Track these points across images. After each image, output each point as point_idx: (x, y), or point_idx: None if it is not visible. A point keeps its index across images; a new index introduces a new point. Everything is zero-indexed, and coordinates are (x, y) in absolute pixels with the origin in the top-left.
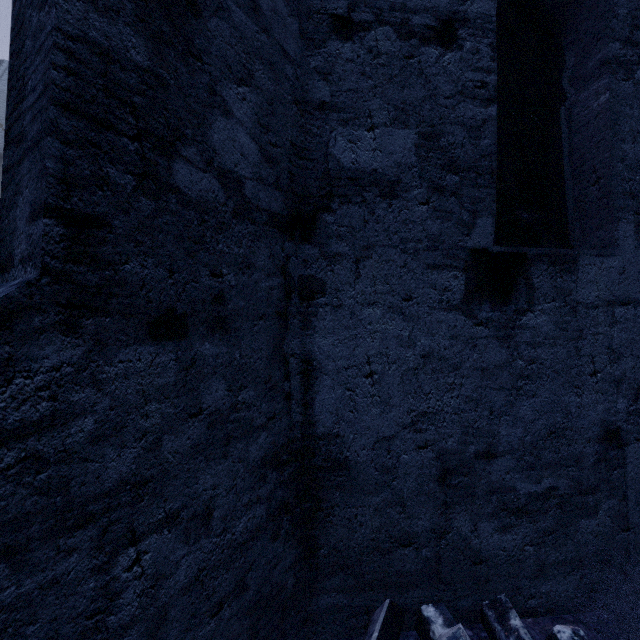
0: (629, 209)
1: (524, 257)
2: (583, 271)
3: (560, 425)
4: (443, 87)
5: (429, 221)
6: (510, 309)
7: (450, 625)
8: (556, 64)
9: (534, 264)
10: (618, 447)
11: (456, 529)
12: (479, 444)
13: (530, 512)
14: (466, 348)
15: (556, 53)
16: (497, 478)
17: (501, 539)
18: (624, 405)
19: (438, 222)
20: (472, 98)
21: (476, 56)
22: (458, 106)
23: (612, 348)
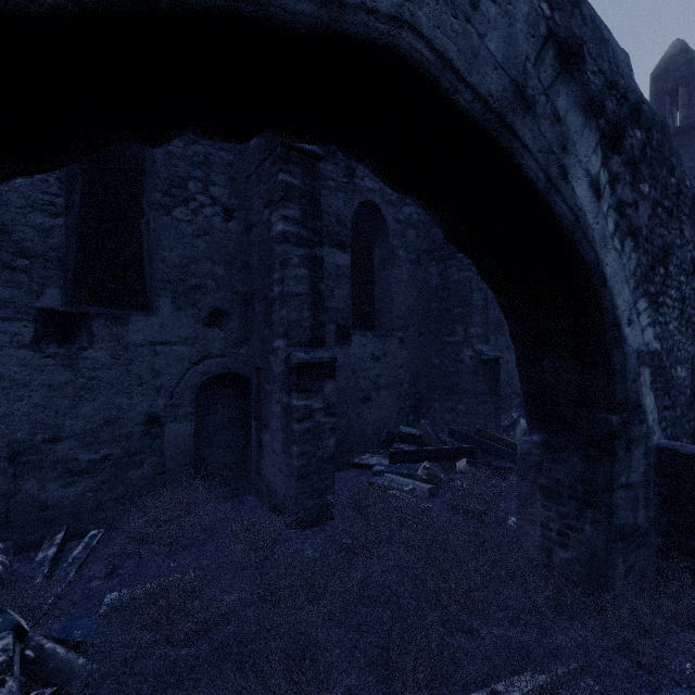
0: (168, 290)
1: (86, 315)
2: (134, 324)
3: (115, 417)
4: (15, 200)
5: (1, 288)
6: (74, 347)
7: (5, 549)
8: (138, 192)
9: (95, 319)
10: (159, 426)
11: (25, 491)
12: (47, 434)
13: (90, 472)
14: (35, 372)
15: (138, 185)
16: (62, 454)
17: (66, 492)
18: (163, 402)
19: (10, 289)
20: (42, 211)
21: (46, 184)
22: (29, 215)
23: (155, 369)
